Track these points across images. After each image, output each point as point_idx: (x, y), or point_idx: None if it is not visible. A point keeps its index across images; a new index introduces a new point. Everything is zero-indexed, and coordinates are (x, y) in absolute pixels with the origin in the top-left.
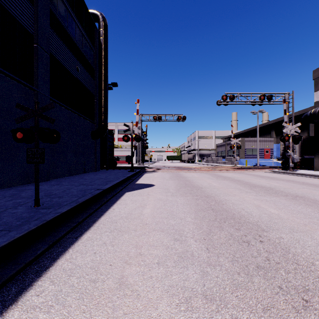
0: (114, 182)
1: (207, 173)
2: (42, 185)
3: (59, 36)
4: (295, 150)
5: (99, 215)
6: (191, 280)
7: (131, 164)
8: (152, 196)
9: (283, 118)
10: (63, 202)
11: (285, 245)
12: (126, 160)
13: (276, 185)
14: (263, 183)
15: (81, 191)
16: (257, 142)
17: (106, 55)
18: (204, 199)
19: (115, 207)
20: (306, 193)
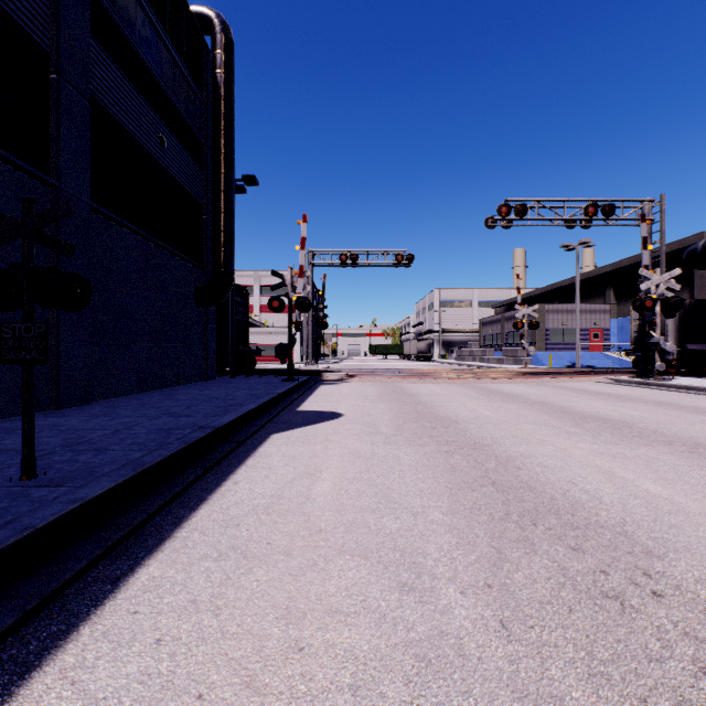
0: (244, 409)
1: (464, 384)
2: (68, 415)
3: (115, 60)
4: (665, 331)
5: (196, 500)
6: None
7: (289, 363)
8: (336, 445)
9: (633, 259)
10: (103, 464)
11: None
12: (276, 354)
13: (636, 415)
14: (602, 410)
15: (159, 432)
16: (577, 315)
17: (230, 111)
18: (467, 452)
19: (240, 475)
20: None
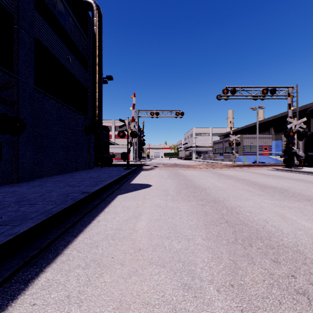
0: (105, 183)
1: (207, 170)
2: (22, 186)
3: (46, 20)
4: (298, 146)
5: (77, 231)
6: None
7: (127, 161)
8: (148, 201)
9: (282, 114)
10: (32, 212)
11: None
12: (121, 157)
13: (289, 186)
14: (272, 183)
15: (63, 194)
16: (257, 139)
17: (100, 46)
18: (212, 204)
19: (101, 217)
20: None
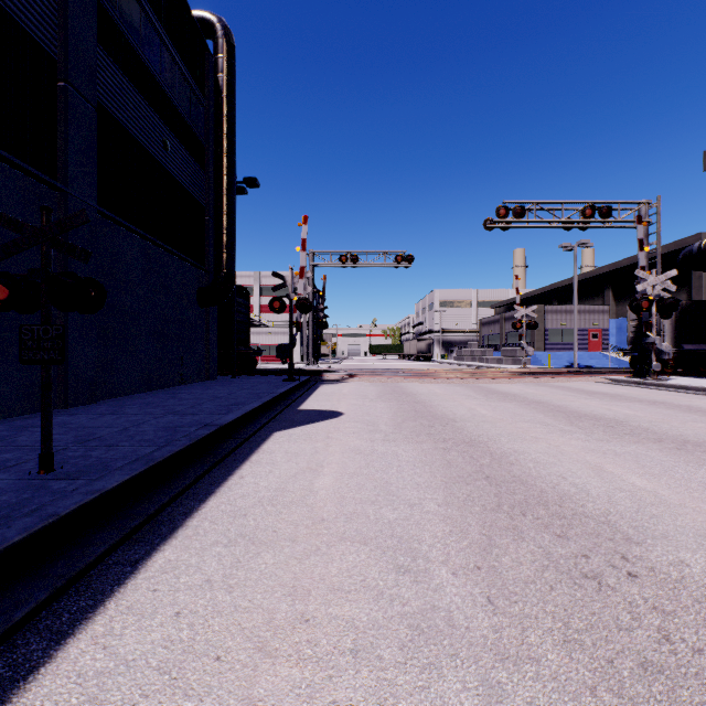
0: (247, 407)
1: (463, 384)
2: (76, 414)
3: (119, 66)
4: (662, 332)
5: (205, 493)
6: None
7: (290, 363)
8: (337, 442)
9: (631, 260)
10: (115, 459)
11: (701, 588)
12: (277, 354)
13: (629, 414)
14: (596, 409)
15: (166, 429)
16: (575, 315)
17: (232, 115)
18: (464, 449)
19: (245, 470)
20: (705, 433)
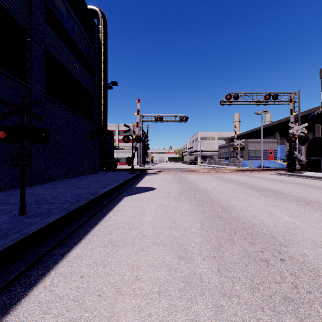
0: (112, 186)
1: (210, 175)
2: (35, 188)
3: (55, 31)
4: (301, 151)
5: (93, 224)
6: (202, 320)
7: (132, 166)
8: (153, 201)
9: (287, 119)
10: (53, 209)
11: (312, 265)
12: (126, 161)
13: (285, 189)
14: (270, 186)
15: (76, 195)
16: (261, 143)
17: (105, 53)
18: (210, 204)
19: (112, 214)
20: (319, 197)
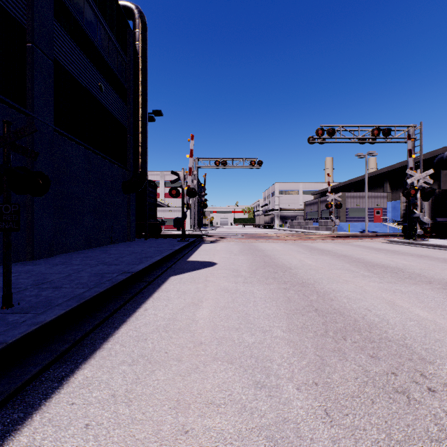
0: (153, 260)
1: (294, 243)
2: (38, 264)
3: (70, 35)
4: (423, 210)
5: (119, 322)
6: None
7: (182, 230)
8: (212, 284)
9: (401, 164)
10: (58, 297)
11: None
12: (174, 224)
13: (406, 264)
14: (384, 260)
15: (96, 275)
16: (366, 199)
17: (144, 69)
18: (298, 288)
19: (149, 305)
20: None
